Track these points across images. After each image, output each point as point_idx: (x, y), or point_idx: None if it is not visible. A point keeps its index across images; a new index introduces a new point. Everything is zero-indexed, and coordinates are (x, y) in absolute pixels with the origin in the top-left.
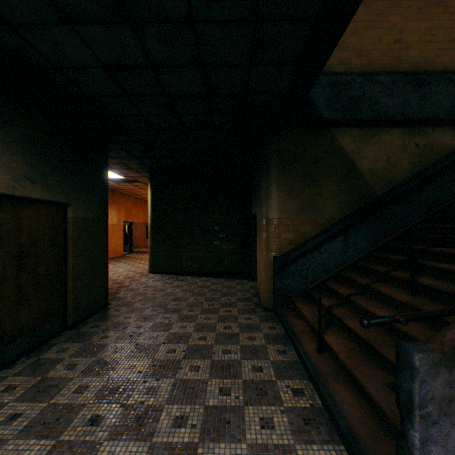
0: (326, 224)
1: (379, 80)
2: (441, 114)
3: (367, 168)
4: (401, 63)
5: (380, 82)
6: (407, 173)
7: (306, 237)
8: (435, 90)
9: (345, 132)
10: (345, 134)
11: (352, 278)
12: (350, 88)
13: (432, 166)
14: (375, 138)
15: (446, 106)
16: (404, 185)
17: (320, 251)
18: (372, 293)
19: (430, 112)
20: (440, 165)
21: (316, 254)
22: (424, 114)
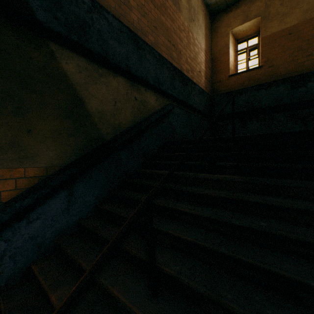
0: (42, 175)
1: (108, 19)
2: (150, 79)
3: (97, 109)
4: (125, 18)
5: (109, 21)
6: (130, 122)
7: (1, 200)
8: (147, 58)
9: (70, 56)
10: (71, 59)
11: (75, 258)
12: (76, 3)
13: (146, 119)
14: (104, 79)
15: (153, 75)
16: (128, 132)
17: (29, 219)
18: (101, 289)
19: (145, 74)
20: (150, 120)
21: (21, 226)
22: (141, 74)
